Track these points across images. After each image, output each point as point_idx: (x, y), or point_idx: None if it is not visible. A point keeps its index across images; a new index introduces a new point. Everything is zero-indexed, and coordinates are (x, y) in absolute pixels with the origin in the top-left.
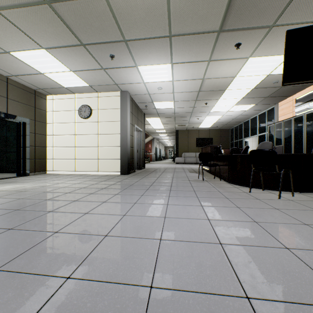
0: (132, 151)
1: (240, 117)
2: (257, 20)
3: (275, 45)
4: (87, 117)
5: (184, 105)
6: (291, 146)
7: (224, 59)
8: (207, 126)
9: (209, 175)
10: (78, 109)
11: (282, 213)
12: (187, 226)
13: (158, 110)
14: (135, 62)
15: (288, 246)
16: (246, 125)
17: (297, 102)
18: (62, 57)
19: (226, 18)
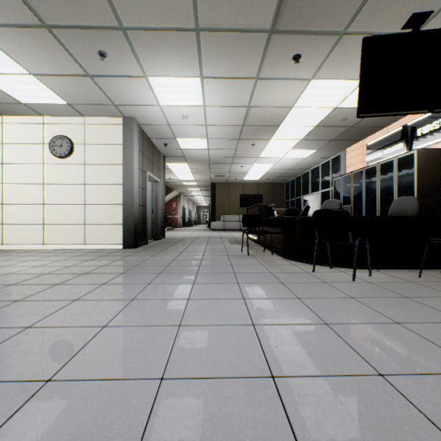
0: (143, 212)
1: (298, 167)
2: (323, 21)
3: (345, 64)
4: (66, 156)
5: (223, 146)
6: (362, 206)
7: (277, 78)
8: (255, 178)
9: (257, 247)
10: (50, 142)
11: (361, 305)
12: (215, 342)
13: (185, 152)
14: (143, 70)
15: (382, 370)
16: (305, 178)
17: (369, 149)
18: (9, 46)
19: (280, 11)
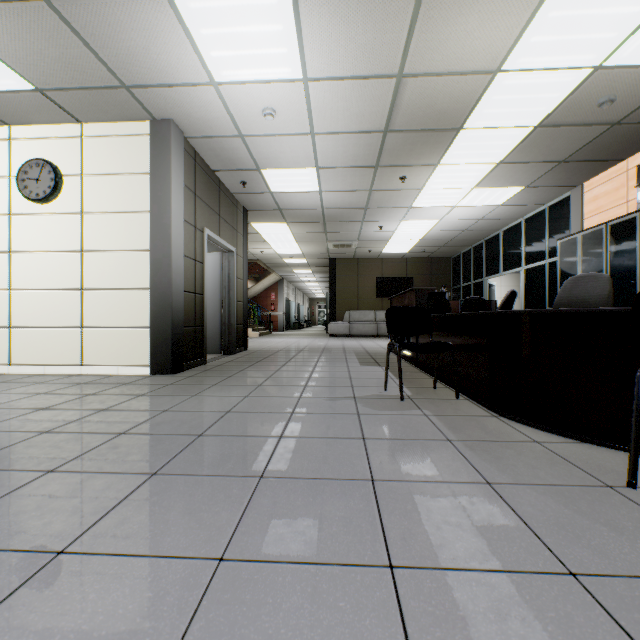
0: (197, 304)
1: (481, 226)
2: None
3: None
4: (46, 198)
5: (346, 184)
6: (636, 291)
7: None
8: (402, 249)
9: (415, 373)
10: (19, 173)
11: None
12: None
13: (280, 199)
14: None
15: None
16: (492, 246)
17: None
18: None
19: None
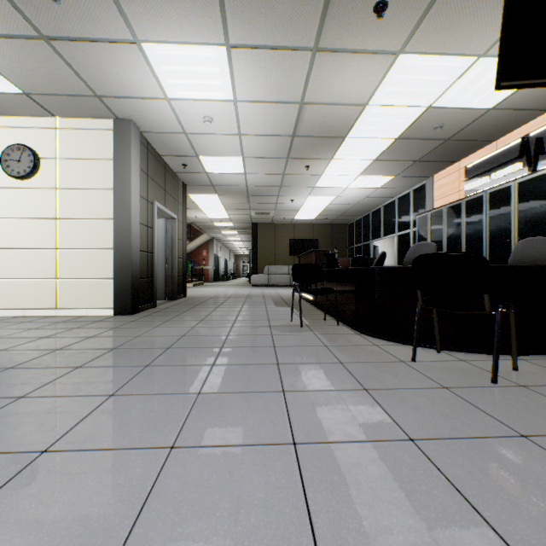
0: (149, 260)
1: (367, 202)
2: None
3: (456, 24)
4: (26, 176)
5: (265, 169)
6: None
7: (347, 50)
8: (309, 217)
9: (314, 311)
10: (2, 155)
11: None
12: None
13: (213, 178)
14: (132, 28)
15: None
16: (376, 217)
17: (468, 174)
18: None
19: None
